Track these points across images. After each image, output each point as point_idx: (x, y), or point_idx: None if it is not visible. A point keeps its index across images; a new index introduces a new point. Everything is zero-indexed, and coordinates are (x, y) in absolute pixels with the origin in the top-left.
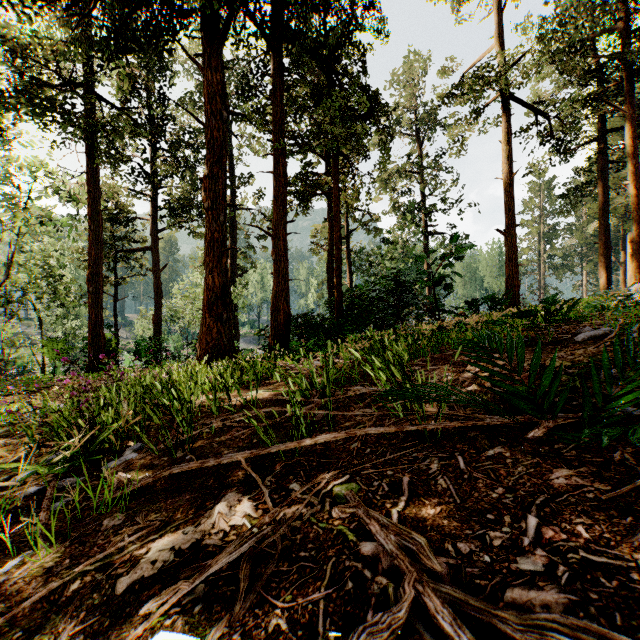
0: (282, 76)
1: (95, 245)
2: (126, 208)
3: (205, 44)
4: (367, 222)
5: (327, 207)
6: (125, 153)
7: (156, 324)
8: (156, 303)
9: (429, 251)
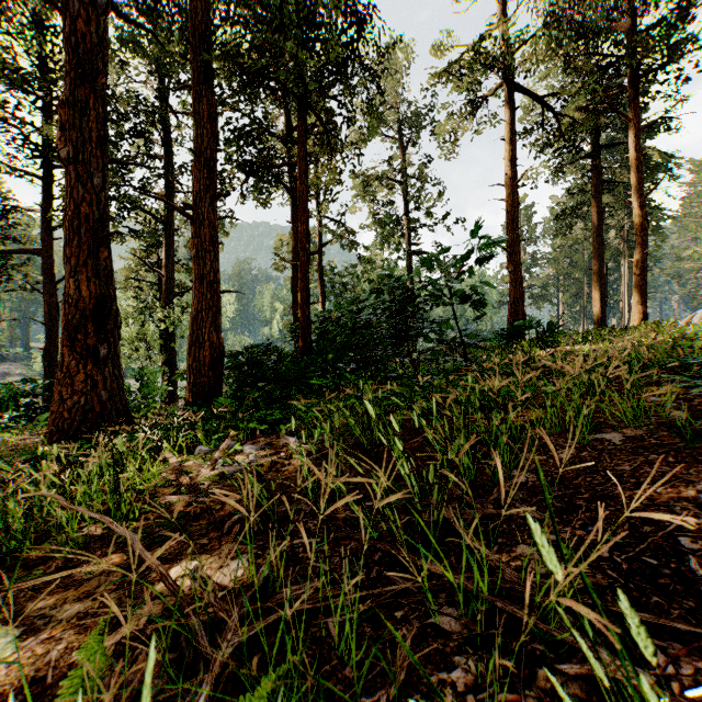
0: None
1: None
2: None
3: None
4: (343, 234)
5: (292, 207)
6: None
7: (48, 359)
8: (48, 329)
9: (447, 249)
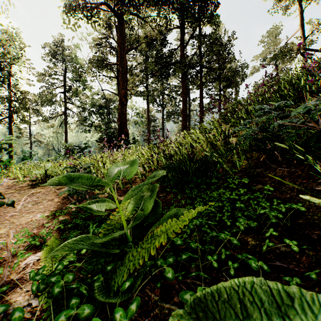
0: (202, 79)
1: (149, 129)
2: (154, 116)
3: (181, 76)
4: None
5: None
6: (155, 99)
7: None
8: None
9: None
